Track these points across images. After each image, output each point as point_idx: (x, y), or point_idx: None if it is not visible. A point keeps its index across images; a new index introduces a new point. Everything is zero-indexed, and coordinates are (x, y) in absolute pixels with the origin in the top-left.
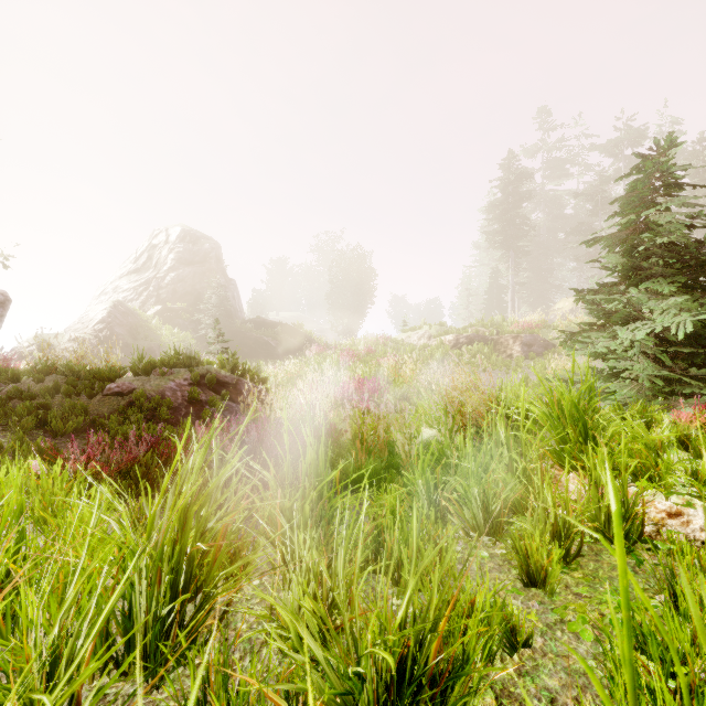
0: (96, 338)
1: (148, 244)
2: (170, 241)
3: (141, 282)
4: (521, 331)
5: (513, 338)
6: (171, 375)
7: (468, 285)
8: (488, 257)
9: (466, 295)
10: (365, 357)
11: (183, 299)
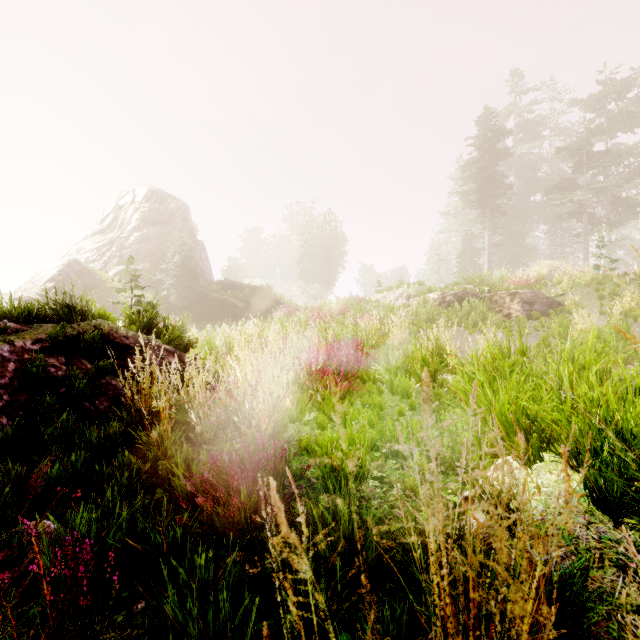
0: (43, 297)
1: (115, 205)
2: (136, 201)
3: (105, 243)
4: (519, 287)
5: (510, 295)
6: (15, 334)
7: (438, 250)
8: (457, 223)
9: (436, 260)
10: (338, 318)
11: (147, 259)
